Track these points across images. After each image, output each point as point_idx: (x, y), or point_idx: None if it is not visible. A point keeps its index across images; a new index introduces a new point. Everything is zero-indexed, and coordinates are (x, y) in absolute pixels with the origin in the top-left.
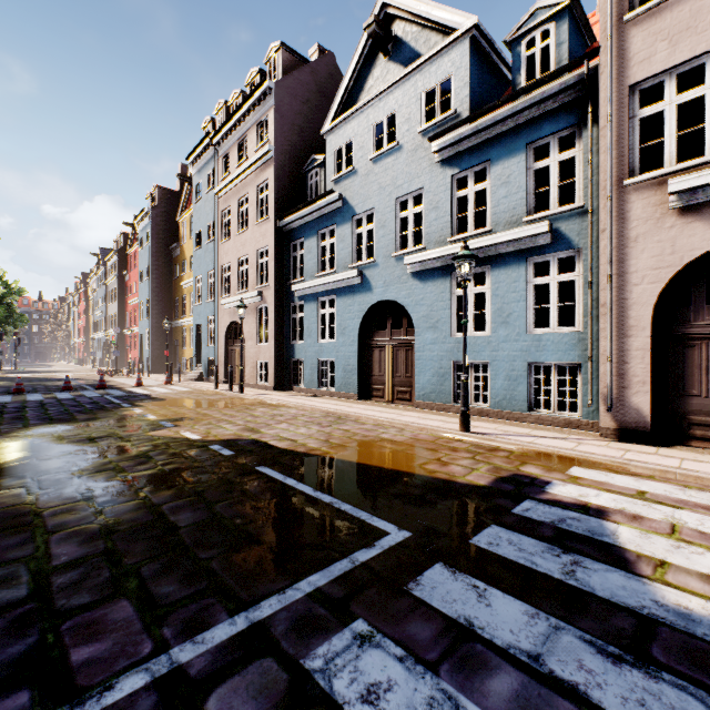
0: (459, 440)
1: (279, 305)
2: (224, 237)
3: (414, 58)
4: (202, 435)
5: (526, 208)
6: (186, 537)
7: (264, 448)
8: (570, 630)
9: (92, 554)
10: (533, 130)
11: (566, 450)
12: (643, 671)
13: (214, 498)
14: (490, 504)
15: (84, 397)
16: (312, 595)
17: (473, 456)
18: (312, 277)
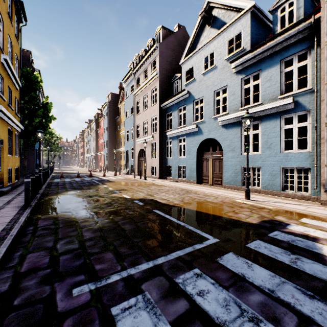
0: (244, 203)
1: (160, 141)
2: (137, 113)
3: (223, 25)
4: (130, 196)
5: (280, 91)
6: (128, 233)
7: (156, 203)
8: (290, 283)
9: (96, 236)
10: (283, 53)
11: (300, 210)
12: (324, 303)
13: (137, 220)
14: (257, 231)
15: (85, 180)
16: (177, 258)
17: (250, 210)
18: (175, 129)
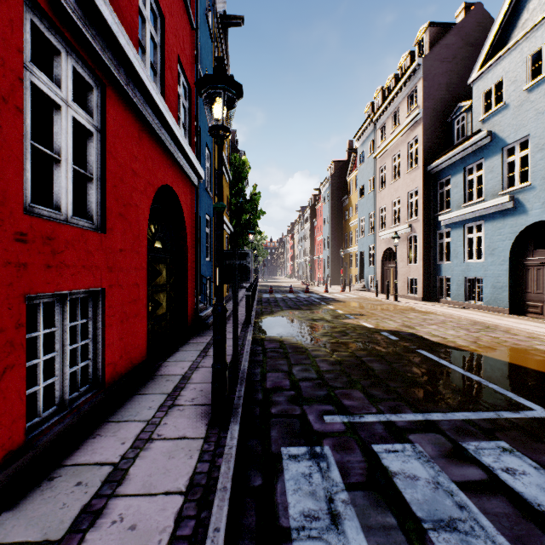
0: None
1: (426, 233)
2: (380, 187)
3: None
4: (374, 325)
5: None
6: (380, 374)
7: (420, 339)
8: None
9: (336, 370)
10: None
11: None
12: None
13: (391, 360)
14: None
15: (300, 297)
16: (465, 420)
17: None
18: (458, 208)
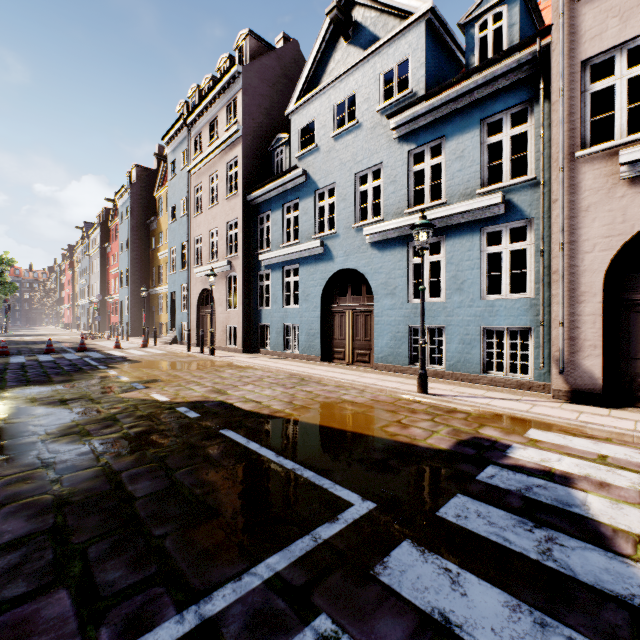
0: (418, 402)
1: (246, 274)
2: (197, 211)
3: (373, 41)
4: (170, 397)
5: (479, 180)
6: (142, 510)
7: (229, 410)
8: (559, 628)
9: (39, 531)
10: (486, 106)
11: (522, 412)
12: None
13: (175, 464)
14: (454, 470)
15: (64, 359)
16: (270, 582)
17: (432, 418)
18: (277, 248)
